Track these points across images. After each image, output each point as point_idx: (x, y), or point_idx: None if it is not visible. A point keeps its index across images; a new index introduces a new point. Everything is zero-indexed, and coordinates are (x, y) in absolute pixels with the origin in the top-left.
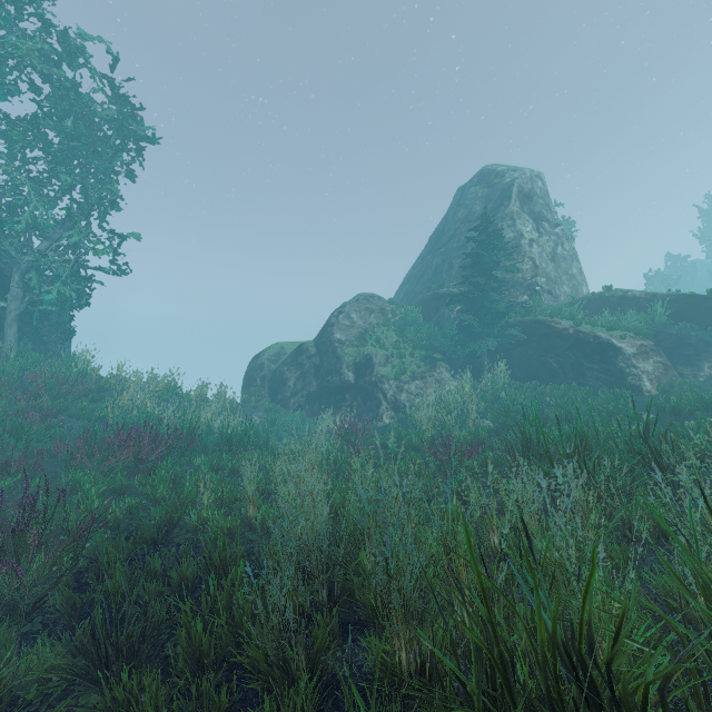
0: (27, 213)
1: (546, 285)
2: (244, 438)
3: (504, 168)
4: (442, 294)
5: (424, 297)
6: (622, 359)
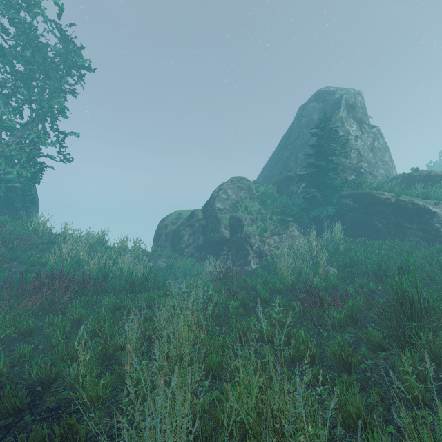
0: None
1: (368, 168)
2: (144, 281)
3: (334, 89)
4: (291, 176)
5: (278, 179)
6: (437, 221)
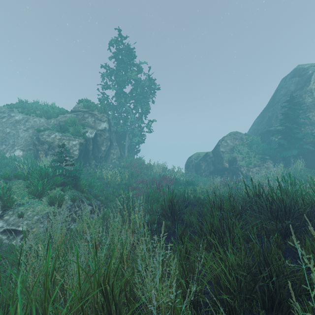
0: (130, 118)
1: None
2: (191, 182)
3: (308, 66)
4: (271, 130)
5: (262, 131)
6: None
